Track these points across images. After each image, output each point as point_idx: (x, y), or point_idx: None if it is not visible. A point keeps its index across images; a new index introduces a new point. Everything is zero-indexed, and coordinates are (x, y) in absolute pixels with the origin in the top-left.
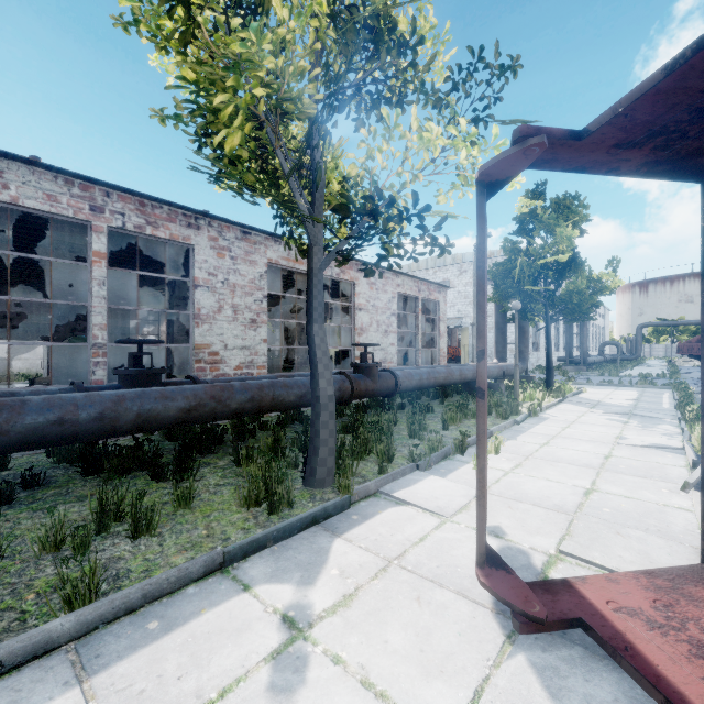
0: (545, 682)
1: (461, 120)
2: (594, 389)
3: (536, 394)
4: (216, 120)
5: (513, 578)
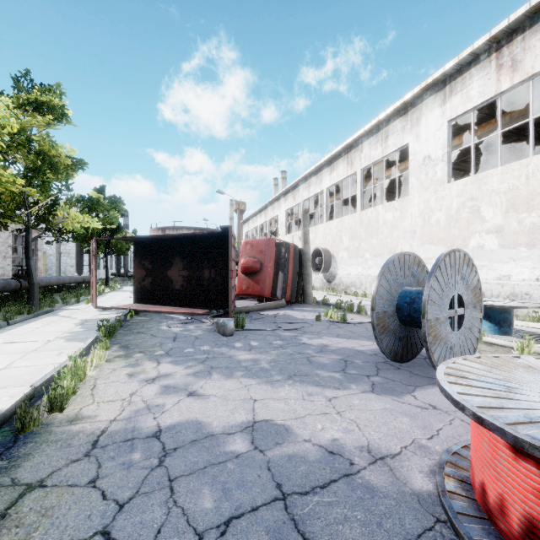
0: (108, 312)
1: (87, 214)
2: (128, 287)
3: (101, 289)
4: (5, 198)
5: (102, 307)
